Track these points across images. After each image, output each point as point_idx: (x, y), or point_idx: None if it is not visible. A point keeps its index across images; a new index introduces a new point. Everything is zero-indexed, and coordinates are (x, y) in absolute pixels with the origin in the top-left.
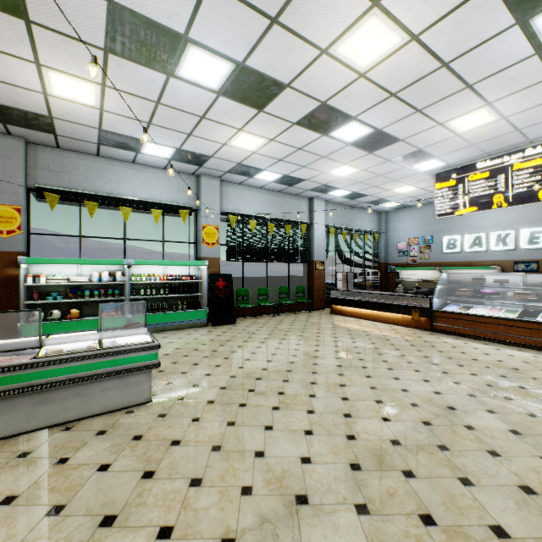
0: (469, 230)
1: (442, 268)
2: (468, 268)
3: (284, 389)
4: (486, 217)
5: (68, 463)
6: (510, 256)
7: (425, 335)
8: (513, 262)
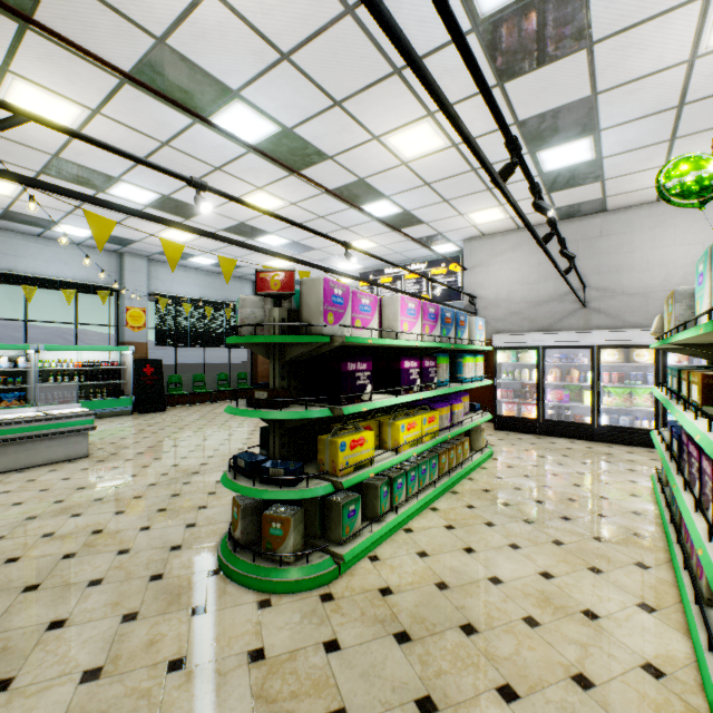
0: None
1: None
2: None
3: (202, 444)
4: None
5: (37, 480)
6: None
7: None
8: None
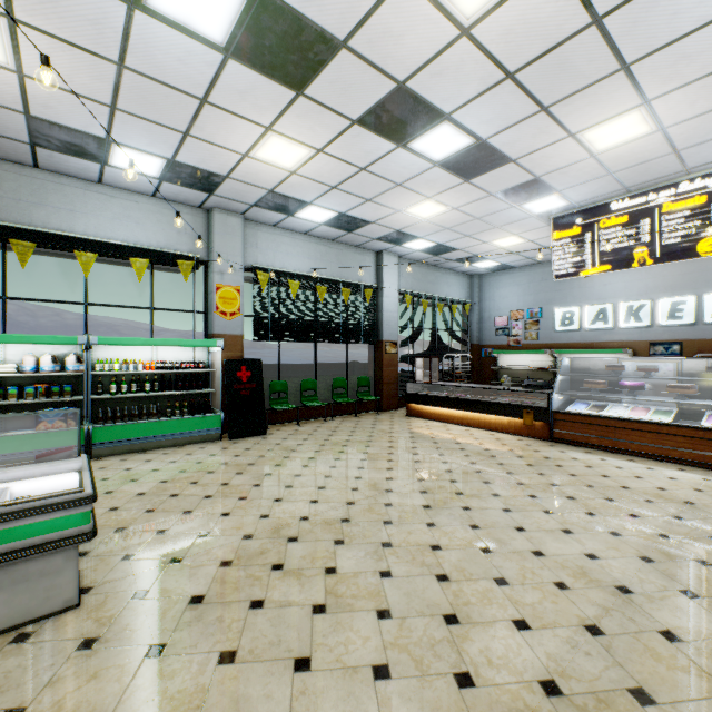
0: (591, 300)
1: (555, 352)
2: (590, 352)
3: (335, 562)
4: (613, 282)
5: None
6: (644, 335)
7: (544, 448)
8: (649, 343)
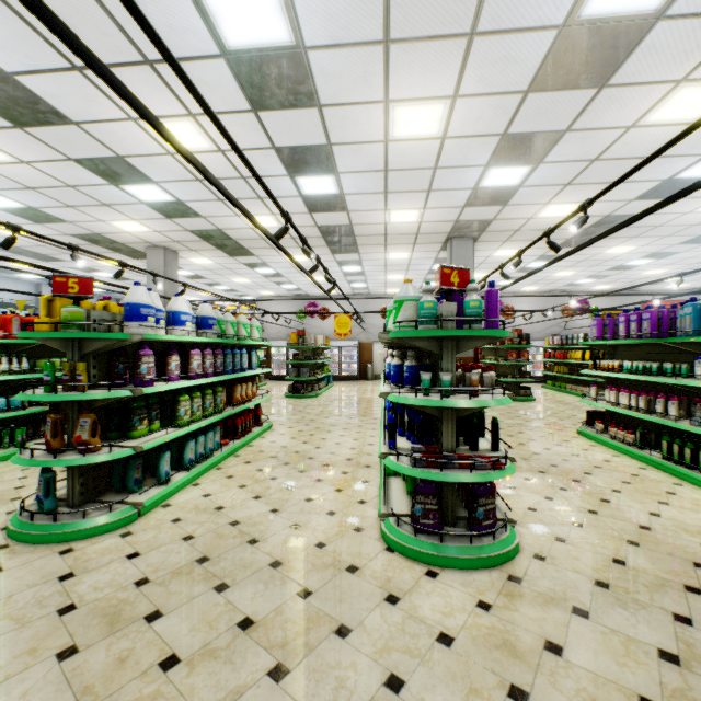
0: None
1: None
2: None
3: None
4: None
5: None
6: None
7: None
8: None
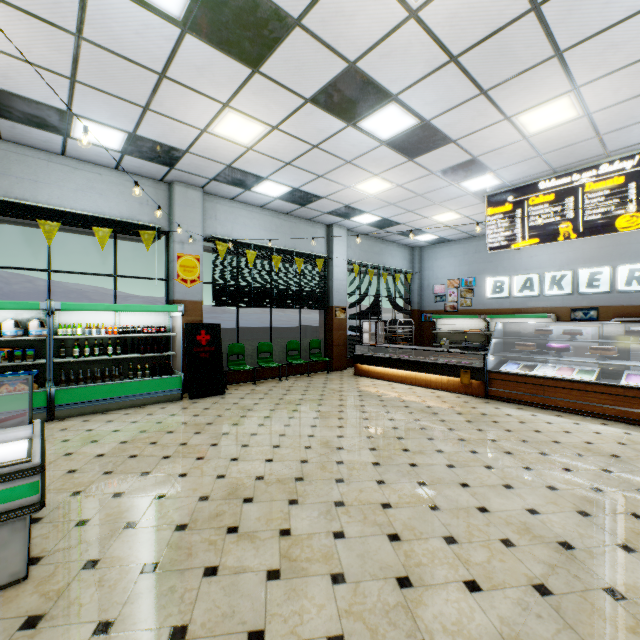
0: (519, 271)
1: (488, 317)
2: (519, 317)
3: (290, 523)
4: (538, 254)
5: None
6: (566, 302)
7: (480, 405)
8: (570, 309)
